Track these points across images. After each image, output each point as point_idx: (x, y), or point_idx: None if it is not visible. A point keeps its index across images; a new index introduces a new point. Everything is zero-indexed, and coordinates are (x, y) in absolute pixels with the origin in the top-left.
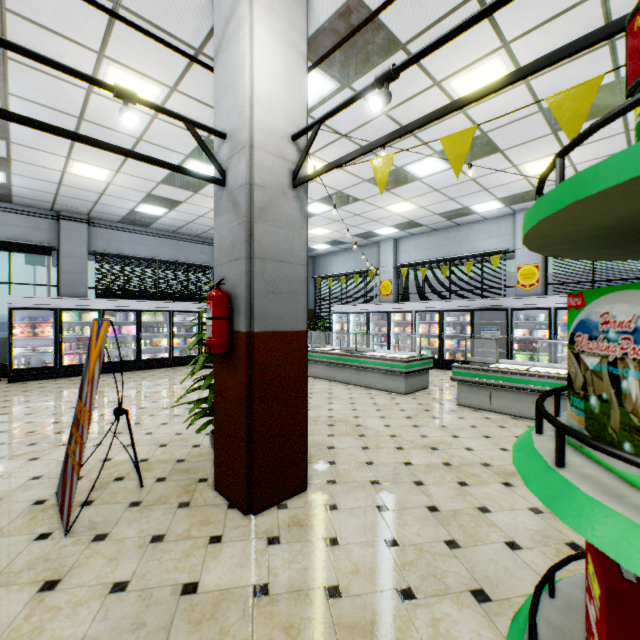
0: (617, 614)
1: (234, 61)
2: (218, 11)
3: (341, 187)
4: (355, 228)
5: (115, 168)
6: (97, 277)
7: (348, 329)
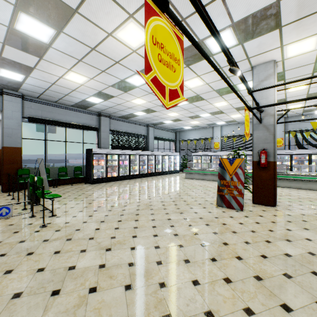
0: None
1: (266, 92)
2: (256, 76)
3: (223, 109)
4: (210, 122)
5: (150, 101)
6: (111, 140)
7: (201, 162)
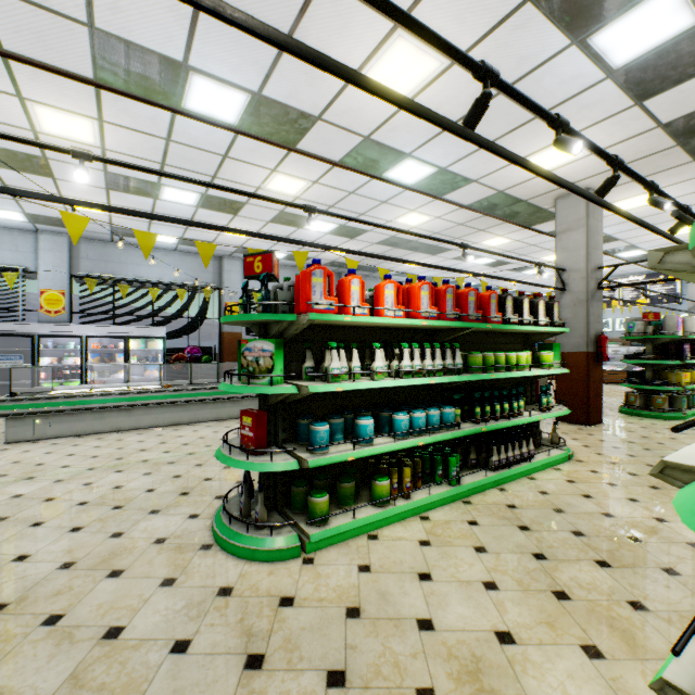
0: (258, 419)
1: None
2: None
3: None
4: None
5: None
6: None
7: None
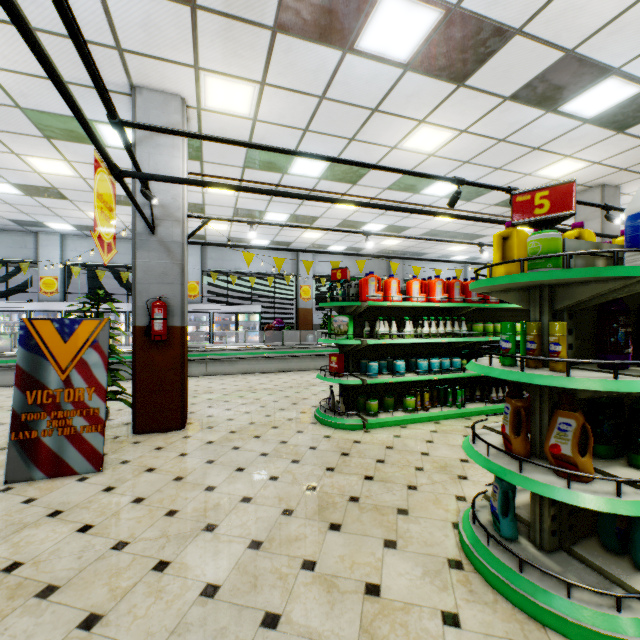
0: (339, 358)
1: (167, 163)
2: (144, 114)
3: (63, 186)
4: (24, 215)
5: None
6: None
7: None
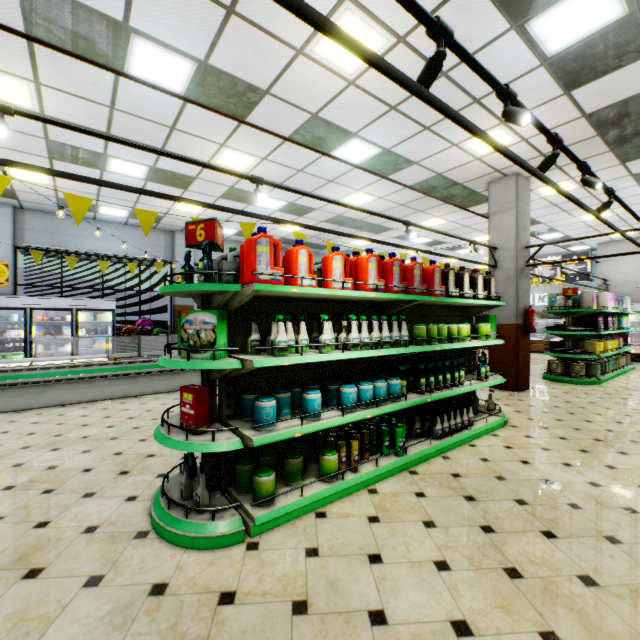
0: (199, 396)
1: None
2: None
3: None
4: None
5: None
6: None
7: None
